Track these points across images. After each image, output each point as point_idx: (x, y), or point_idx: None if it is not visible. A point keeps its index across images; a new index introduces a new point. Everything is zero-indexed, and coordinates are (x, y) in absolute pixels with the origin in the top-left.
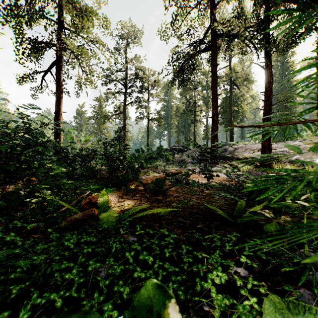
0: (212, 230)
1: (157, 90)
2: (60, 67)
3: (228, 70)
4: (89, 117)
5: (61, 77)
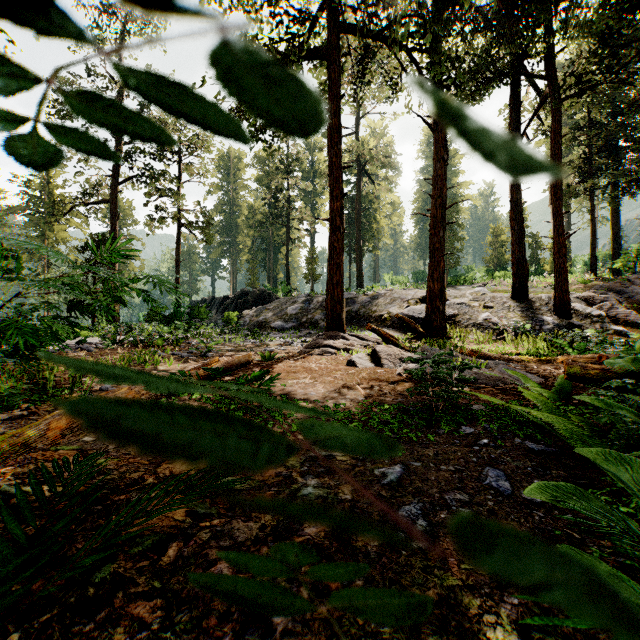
0: None
1: (202, 158)
2: None
3: (354, 141)
4: (9, 207)
5: None
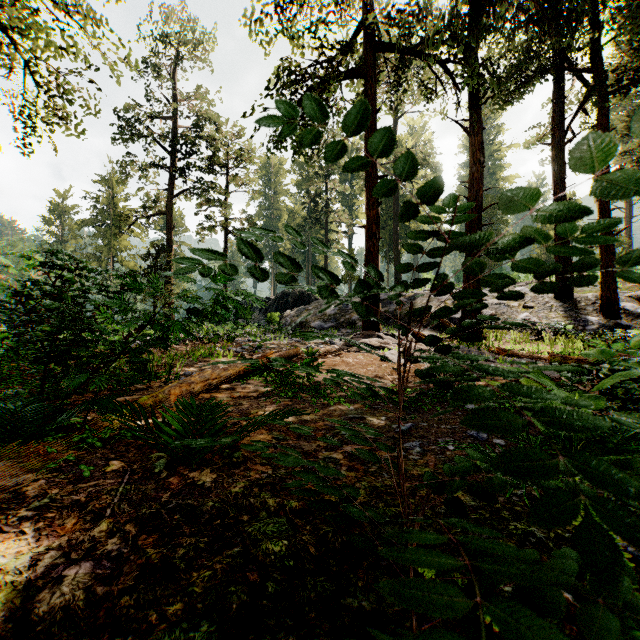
0: None
1: (247, 169)
2: None
3: None
4: (81, 221)
5: None
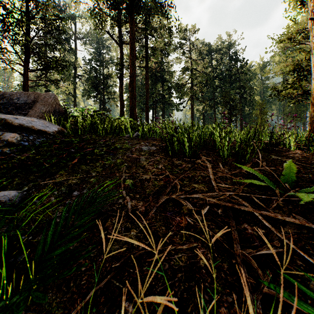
0: None
1: None
2: None
3: None
4: None
5: None
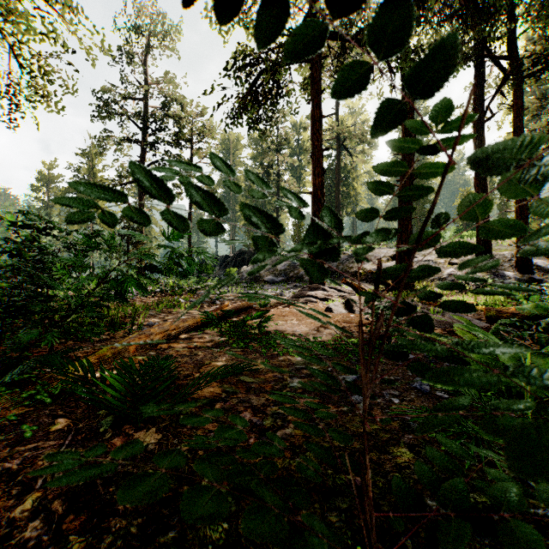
0: None
1: (209, 143)
2: None
3: (334, 121)
4: (65, 188)
5: None
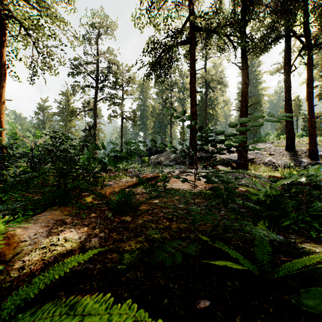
0: (236, 320)
1: (132, 87)
2: (2, 41)
3: (204, 72)
4: (53, 113)
5: (4, 54)
